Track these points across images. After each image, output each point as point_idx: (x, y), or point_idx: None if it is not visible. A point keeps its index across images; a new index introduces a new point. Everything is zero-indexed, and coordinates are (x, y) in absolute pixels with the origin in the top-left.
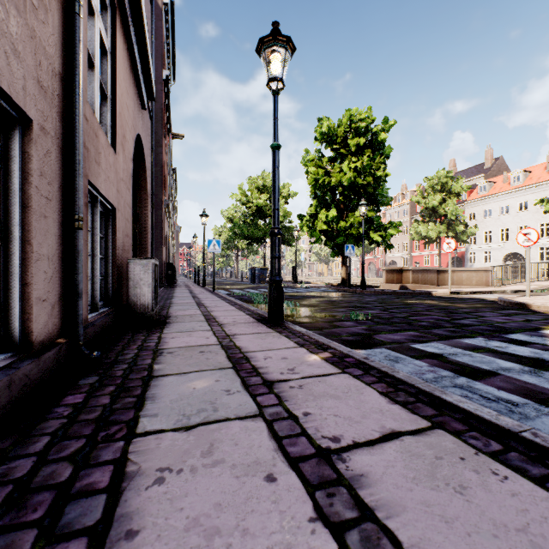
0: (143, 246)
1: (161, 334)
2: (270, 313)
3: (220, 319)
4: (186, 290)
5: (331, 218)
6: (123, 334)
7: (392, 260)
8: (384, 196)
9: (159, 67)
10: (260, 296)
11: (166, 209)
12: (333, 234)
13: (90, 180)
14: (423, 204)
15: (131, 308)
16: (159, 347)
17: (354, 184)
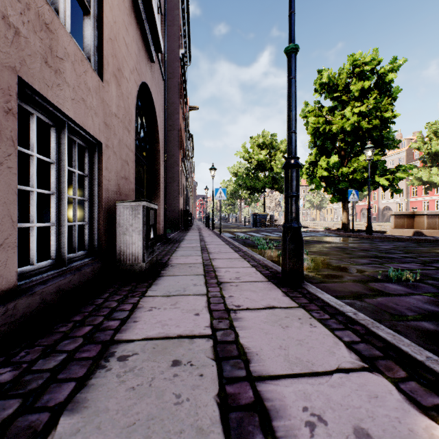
0: (156, 194)
1: (140, 300)
2: (284, 270)
3: (220, 273)
4: (197, 233)
5: (332, 164)
6: (98, 294)
7: (386, 206)
8: (391, 139)
9: (177, 47)
10: (262, 240)
11: (183, 166)
12: (334, 180)
13: (27, 81)
14: (424, 150)
15: (120, 258)
16: (117, 336)
17: (358, 129)
